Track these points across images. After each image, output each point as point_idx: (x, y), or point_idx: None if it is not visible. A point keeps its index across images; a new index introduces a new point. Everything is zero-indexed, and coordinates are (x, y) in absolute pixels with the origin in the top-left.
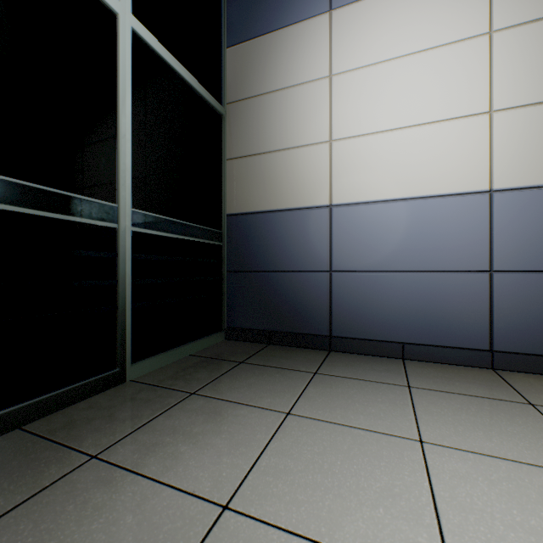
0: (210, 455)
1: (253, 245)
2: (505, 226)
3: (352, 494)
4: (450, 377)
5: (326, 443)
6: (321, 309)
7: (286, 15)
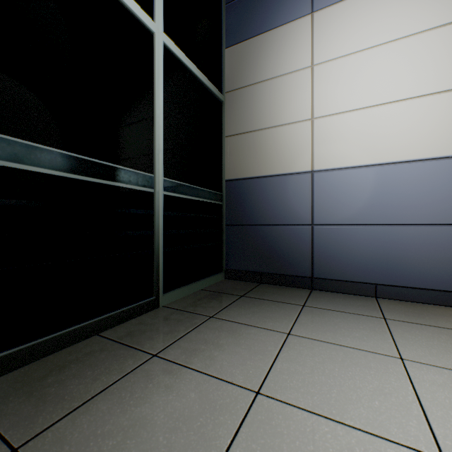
0: (237, 359)
1: (247, 204)
2: None
3: (351, 390)
4: (420, 312)
5: (323, 355)
6: (304, 255)
7: (274, 19)
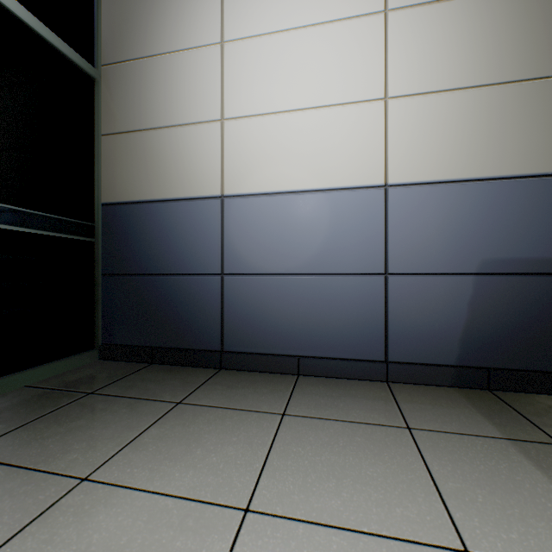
0: None
1: (134, 242)
2: (399, 225)
3: None
4: (338, 396)
5: (98, 535)
6: (211, 319)
7: None
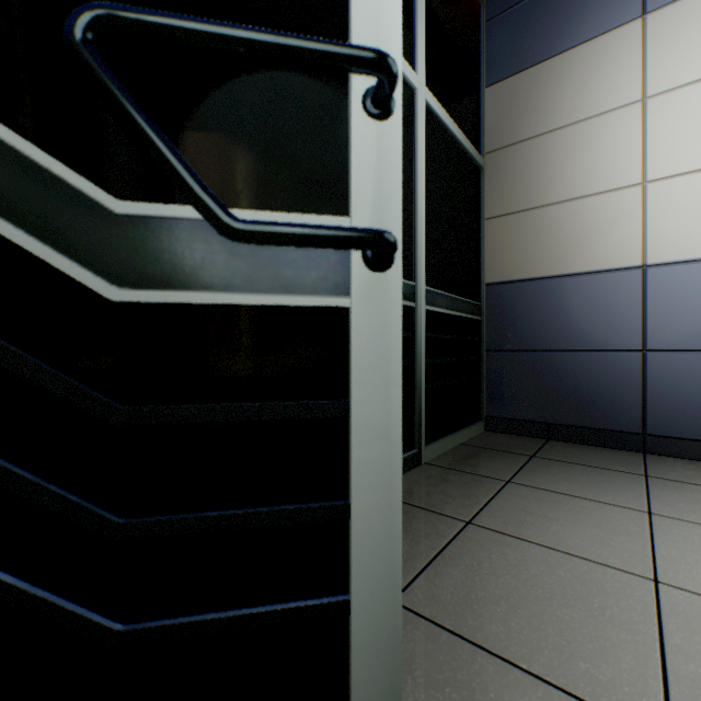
0: (591, 537)
1: (523, 319)
2: None
3: None
4: None
5: None
6: (627, 398)
7: (572, 34)
